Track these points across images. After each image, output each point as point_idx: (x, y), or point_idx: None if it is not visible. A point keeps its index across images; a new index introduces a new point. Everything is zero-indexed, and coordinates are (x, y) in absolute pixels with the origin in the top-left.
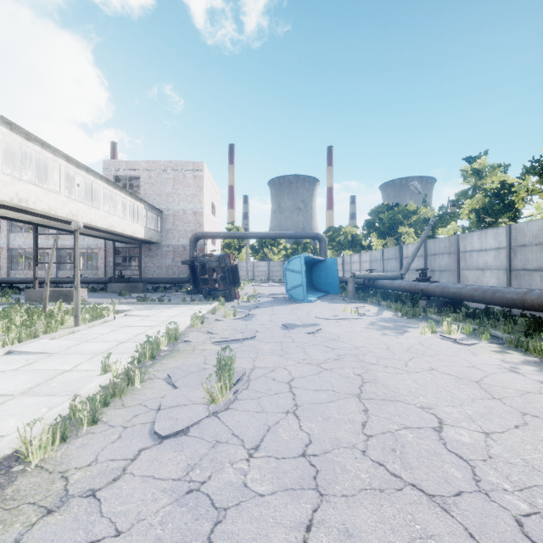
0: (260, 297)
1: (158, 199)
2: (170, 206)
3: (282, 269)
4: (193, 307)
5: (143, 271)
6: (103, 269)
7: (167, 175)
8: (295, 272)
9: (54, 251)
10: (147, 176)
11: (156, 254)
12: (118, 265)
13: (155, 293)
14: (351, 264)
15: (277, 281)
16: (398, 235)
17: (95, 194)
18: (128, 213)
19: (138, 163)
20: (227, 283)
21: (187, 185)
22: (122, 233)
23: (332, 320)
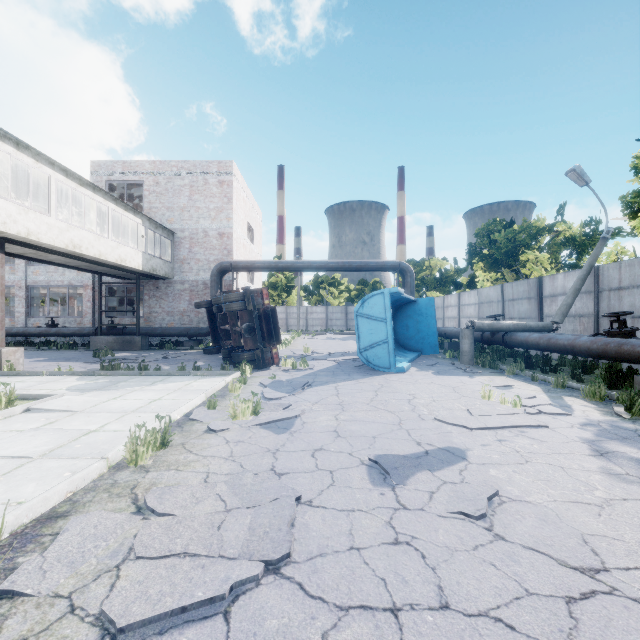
0: (314, 359)
1: (168, 216)
2: (185, 225)
3: (345, 316)
4: (189, 383)
5: (148, 318)
6: (90, 315)
7: (181, 180)
8: (374, 320)
9: (22, 290)
10: (152, 182)
11: (166, 294)
12: (105, 310)
13: (157, 352)
14: (444, 308)
15: (338, 332)
16: (521, 265)
17: (65, 202)
18: (110, 228)
19: (140, 163)
20: (258, 339)
21: (209, 194)
22: (100, 259)
23: (481, 431)
